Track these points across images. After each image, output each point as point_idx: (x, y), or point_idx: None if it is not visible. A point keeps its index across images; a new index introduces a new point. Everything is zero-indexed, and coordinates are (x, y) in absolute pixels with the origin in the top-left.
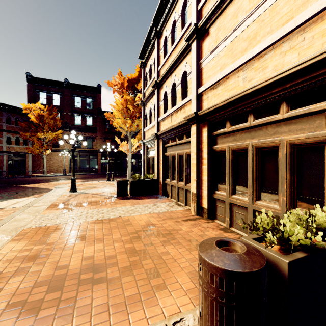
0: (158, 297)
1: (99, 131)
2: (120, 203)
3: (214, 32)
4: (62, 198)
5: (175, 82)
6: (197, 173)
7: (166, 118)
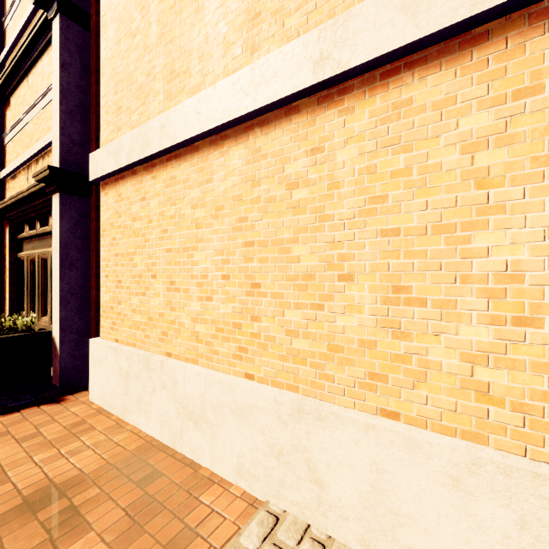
0: None
1: None
2: None
3: (13, 106)
4: None
5: None
6: None
7: None
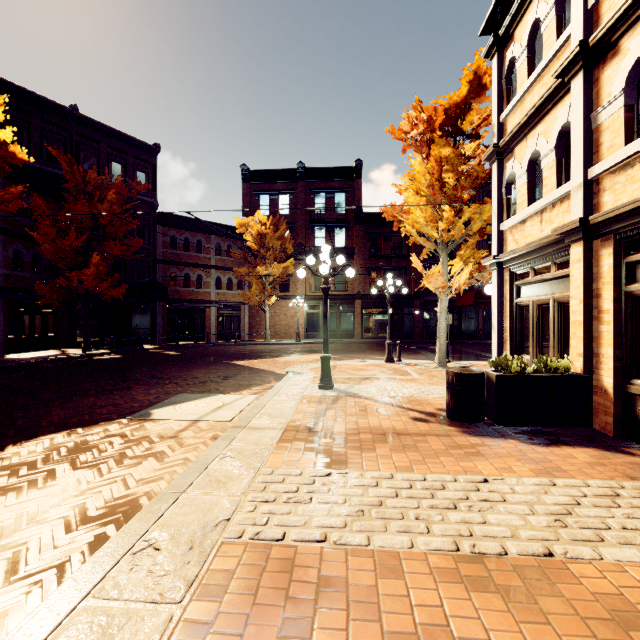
0: None
1: (358, 255)
2: (481, 453)
3: None
4: (307, 408)
5: None
6: None
7: None
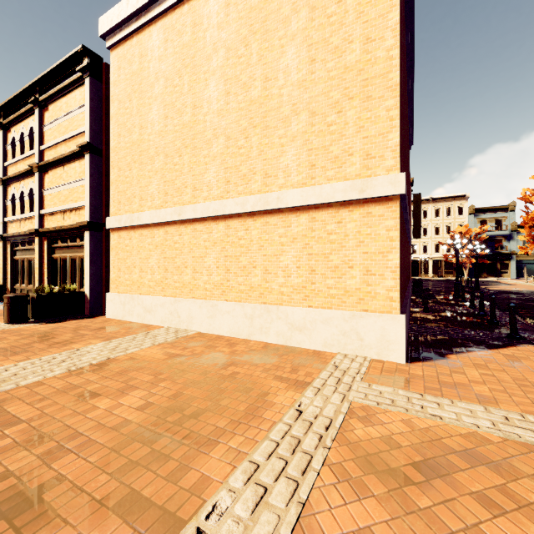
0: None
1: None
2: None
3: (51, 176)
4: None
5: (24, 191)
6: (40, 275)
7: (14, 221)
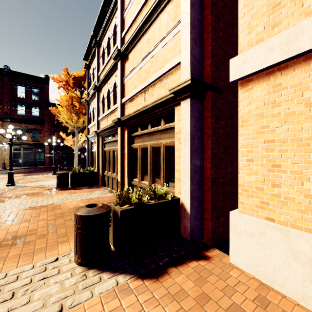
0: (60, 247)
1: (47, 123)
2: (58, 193)
3: (131, 59)
4: None
5: (110, 89)
6: (121, 165)
7: (104, 118)
